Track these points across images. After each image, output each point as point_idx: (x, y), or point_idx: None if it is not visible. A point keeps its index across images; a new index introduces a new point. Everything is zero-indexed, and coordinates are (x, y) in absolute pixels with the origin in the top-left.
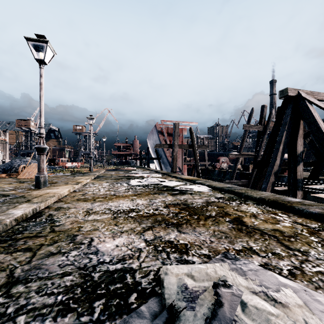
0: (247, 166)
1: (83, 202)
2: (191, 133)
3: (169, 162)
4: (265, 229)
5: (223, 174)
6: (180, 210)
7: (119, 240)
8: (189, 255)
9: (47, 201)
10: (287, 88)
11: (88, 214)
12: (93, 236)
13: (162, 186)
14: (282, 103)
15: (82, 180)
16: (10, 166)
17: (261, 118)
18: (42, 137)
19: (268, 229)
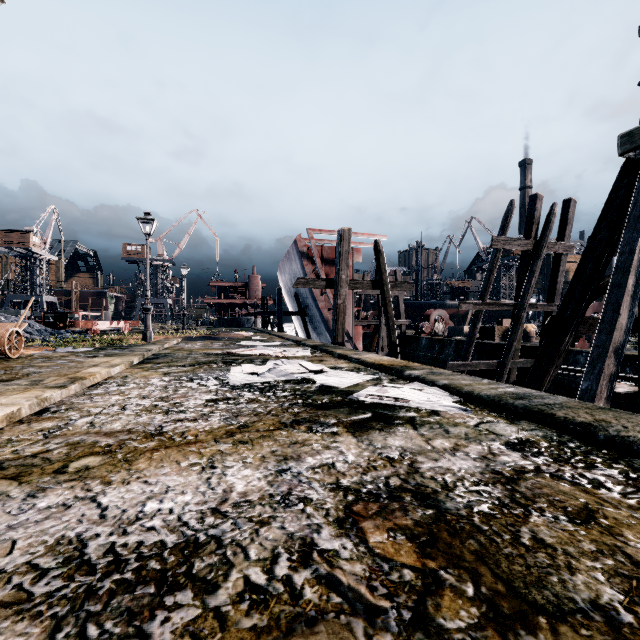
0: (491, 329)
1: (5, 483)
2: (378, 254)
3: (325, 320)
4: None
5: (438, 347)
6: (425, 559)
7: None
8: None
9: None
10: None
11: None
12: None
13: (315, 389)
14: (622, 169)
15: (94, 370)
16: None
17: (530, 224)
18: None
19: None
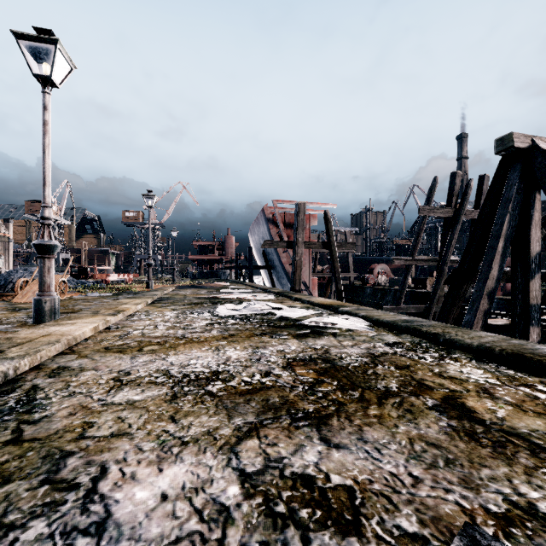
0: (423, 280)
1: (117, 354)
2: (327, 221)
3: (287, 273)
4: (532, 434)
5: (380, 295)
6: (320, 376)
7: (173, 474)
8: (366, 542)
9: (38, 353)
10: (512, 133)
11: (117, 386)
12: (109, 459)
13: (276, 318)
14: (500, 162)
15: (127, 306)
16: (5, 280)
17: (450, 196)
18: (48, 226)
19: (539, 434)
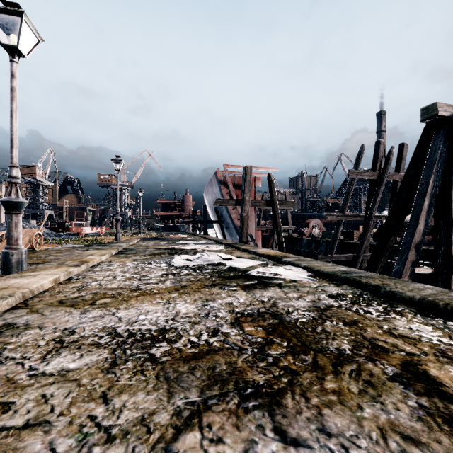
0: (351, 232)
1: (68, 308)
2: (270, 182)
3: (236, 226)
4: None
5: (314, 245)
6: (268, 335)
7: None
8: None
9: None
10: (437, 103)
11: (55, 349)
12: None
13: (226, 269)
14: (424, 129)
15: (92, 257)
16: None
17: (375, 161)
18: (15, 184)
19: None
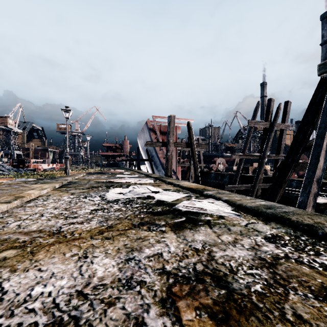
0: (247, 168)
1: None
2: (189, 129)
3: (162, 163)
4: None
5: (220, 177)
6: None
7: None
8: None
9: None
10: None
11: None
12: None
13: (154, 202)
14: (319, 83)
15: (31, 192)
16: None
17: (267, 114)
18: None
19: None
